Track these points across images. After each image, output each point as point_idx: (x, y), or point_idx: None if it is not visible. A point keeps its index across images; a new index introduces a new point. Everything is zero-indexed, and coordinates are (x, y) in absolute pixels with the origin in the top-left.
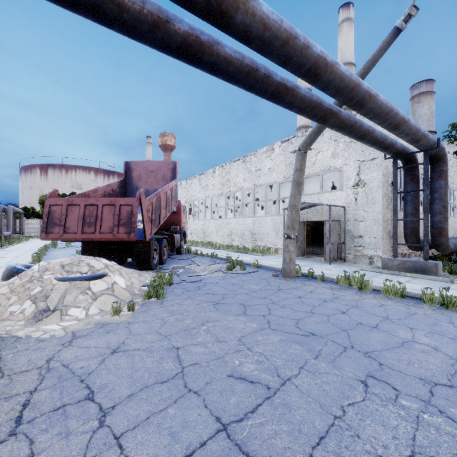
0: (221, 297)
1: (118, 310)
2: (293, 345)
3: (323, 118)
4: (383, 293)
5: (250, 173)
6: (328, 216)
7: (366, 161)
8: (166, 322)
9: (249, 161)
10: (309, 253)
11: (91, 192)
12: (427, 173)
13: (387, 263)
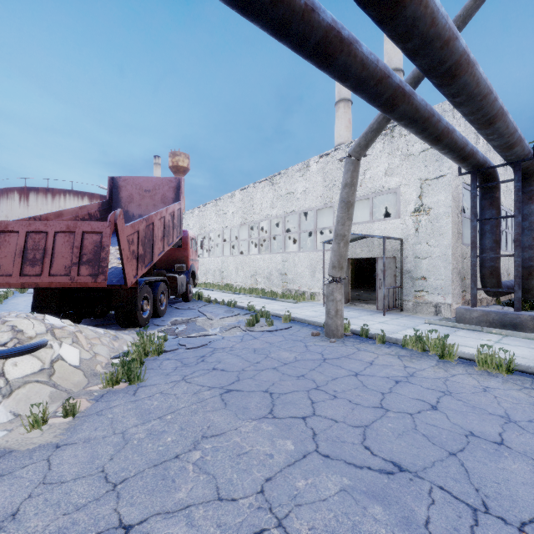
0: (234, 377)
1: (41, 418)
2: (369, 508)
3: (391, 102)
4: (478, 366)
5: (279, 197)
6: (380, 252)
7: (431, 179)
8: (128, 441)
9: (278, 182)
10: (354, 299)
11: (52, 215)
12: (519, 192)
13: (463, 314)
